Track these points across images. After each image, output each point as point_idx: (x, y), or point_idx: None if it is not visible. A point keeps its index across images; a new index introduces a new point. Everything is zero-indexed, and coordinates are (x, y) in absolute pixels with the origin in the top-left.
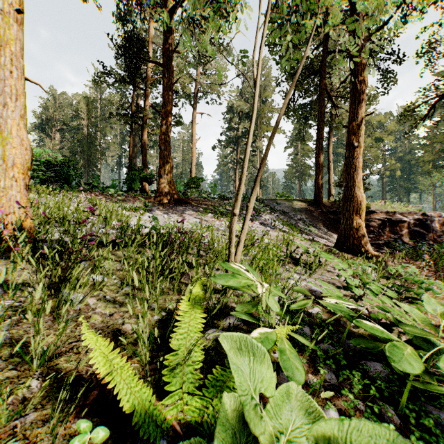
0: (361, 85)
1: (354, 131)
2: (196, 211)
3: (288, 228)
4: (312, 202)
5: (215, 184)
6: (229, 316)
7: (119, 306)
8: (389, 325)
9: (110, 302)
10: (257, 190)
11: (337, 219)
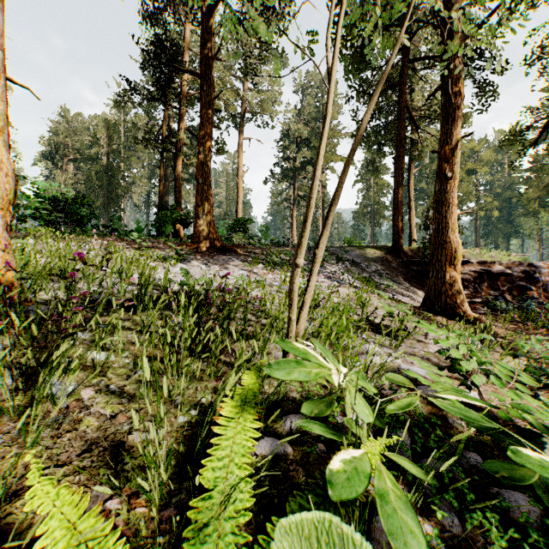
0: (455, 98)
1: (446, 158)
2: (243, 261)
3: (360, 283)
4: (390, 249)
5: (267, 228)
6: (289, 413)
7: (128, 402)
8: (534, 433)
9: (115, 394)
10: (328, 231)
11: (422, 271)
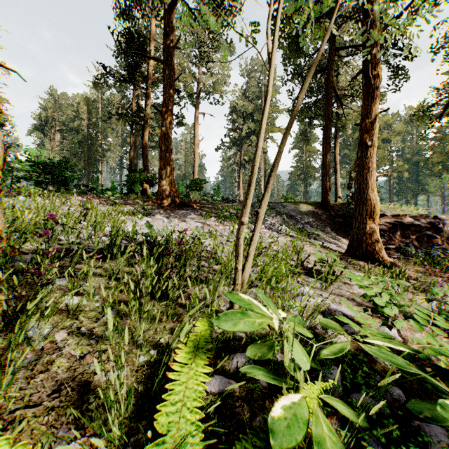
0: (374, 80)
1: (367, 129)
2: (198, 214)
3: (295, 233)
4: (319, 204)
5: (218, 186)
6: (236, 351)
7: (96, 343)
8: None
9: (85, 336)
10: (269, 193)
11: (346, 223)
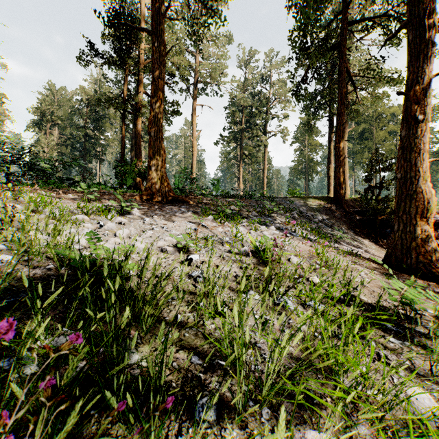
0: (427, 32)
1: (416, 98)
2: (193, 212)
3: (311, 234)
4: (331, 200)
5: (218, 181)
6: None
7: None
8: None
9: None
10: None
11: (363, 220)
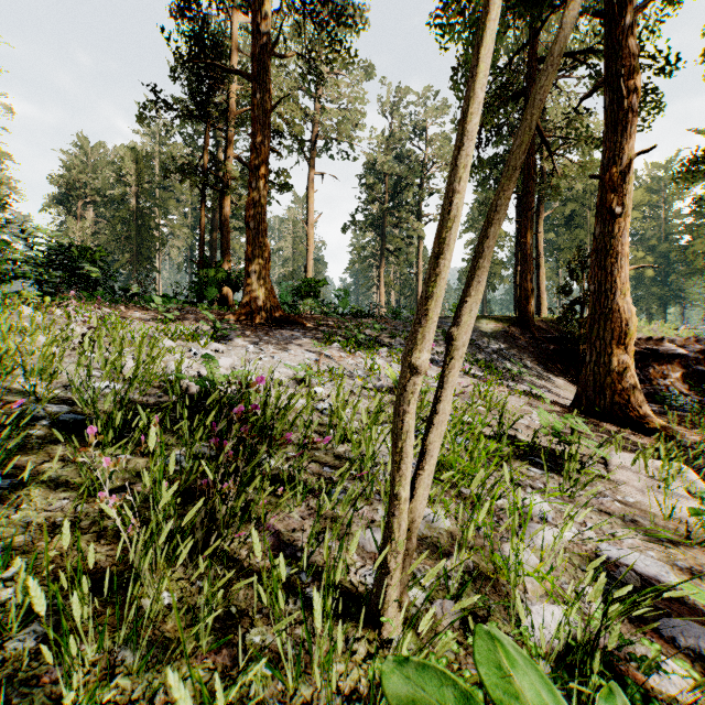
0: (627, 96)
1: (613, 185)
2: (311, 338)
3: (479, 369)
4: (515, 321)
5: (346, 292)
6: None
7: None
8: None
9: None
10: (482, 284)
11: (561, 351)
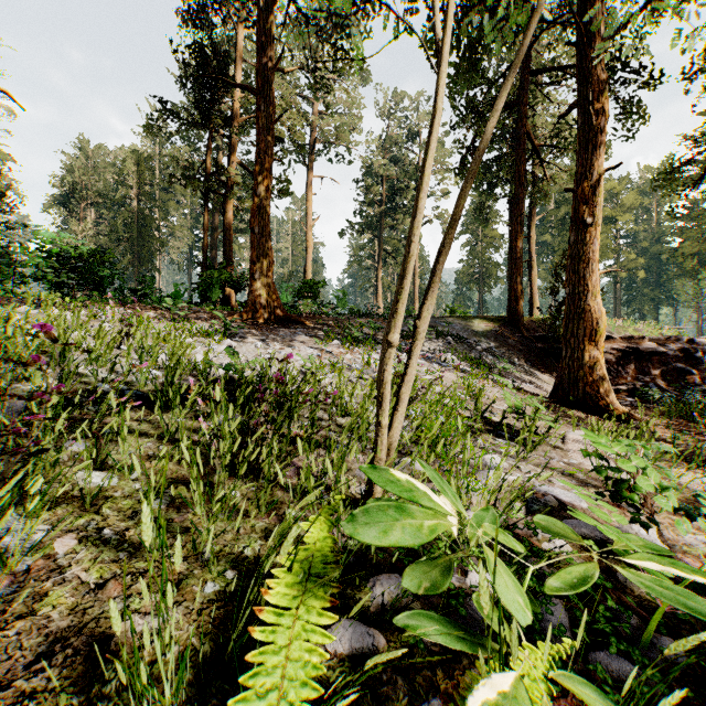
0: (597, 118)
1: (585, 197)
2: (313, 336)
3: (468, 365)
4: (505, 321)
5: (344, 292)
6: (379, 571)
7: (128, 557)
8: None
9: (109, 544)
10: (435, 293)
11: (548, 349)
